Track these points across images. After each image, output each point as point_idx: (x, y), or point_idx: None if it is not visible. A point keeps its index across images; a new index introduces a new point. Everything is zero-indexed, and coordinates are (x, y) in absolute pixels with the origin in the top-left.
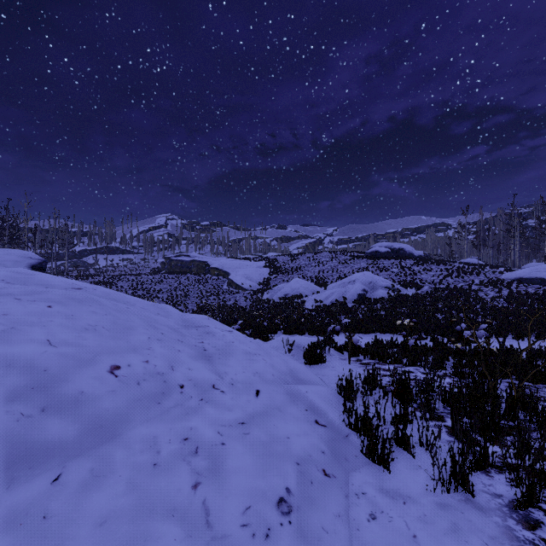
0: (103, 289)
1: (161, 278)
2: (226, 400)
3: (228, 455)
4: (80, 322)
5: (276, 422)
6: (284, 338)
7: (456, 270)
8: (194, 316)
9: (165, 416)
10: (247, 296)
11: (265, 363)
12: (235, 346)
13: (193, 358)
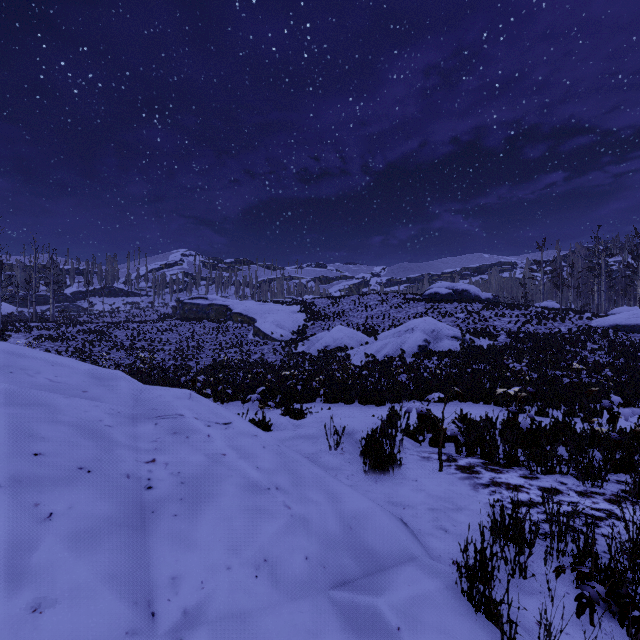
0: None
1: (171, 326)
2: None
3: None
4: None
5: None
6: (326, 415)
7: (535, 315)
8: (164, 392)
9: None
10: (278, 348)
11: (289, 520)
12: (227, 467)
13: (84, 539)
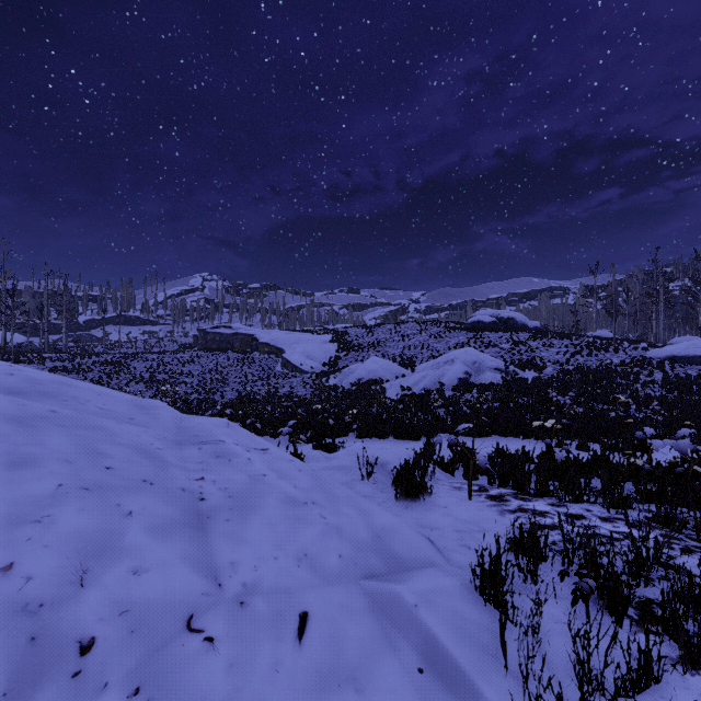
0: (31, 374)
1: (192, 357)
2: (211, 679)
3: None
4: None
5: None
6: (359, 448)
7: (586, 345)
8: (203, 420)
9: None
10: (308, 381)
11: (325, 527)
12: (268, 485)
13: (159, 532)
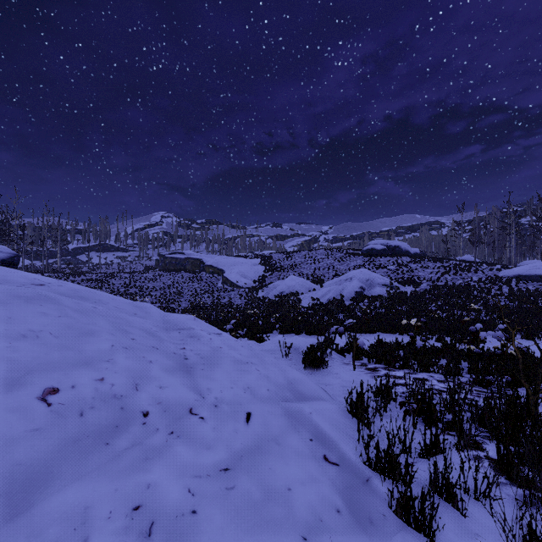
0: (71, 285)
1: (155, 276)
2: (205, 432)
3: (199, 534)
4: (18, 326)
5: (273, 463)
6: (280, 339)
7: (454, 267)
8: (178, 316)
9: (113, 466)
10: (242, 294)
11: (259, 375)
12: (224, 353)
13: (167, 371)
